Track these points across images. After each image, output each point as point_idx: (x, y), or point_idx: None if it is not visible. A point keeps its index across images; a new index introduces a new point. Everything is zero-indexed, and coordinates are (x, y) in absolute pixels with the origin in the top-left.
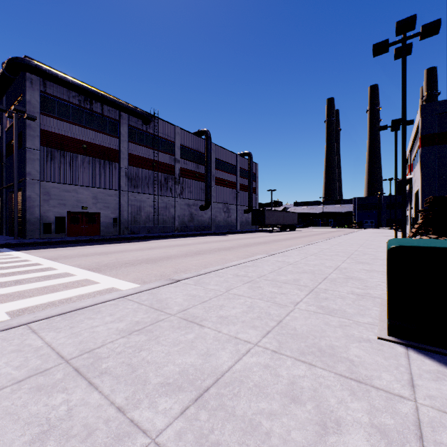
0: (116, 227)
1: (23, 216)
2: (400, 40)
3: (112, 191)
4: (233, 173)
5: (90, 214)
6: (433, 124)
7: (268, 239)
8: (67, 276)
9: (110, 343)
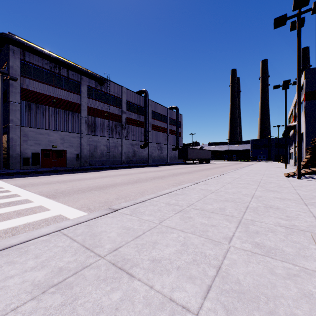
0: (78, 160)
1: (7, 153)
2: (296, 15)
3: (75, 134)
4: (165, 121)
5: (58, 151)
6: (314, 84)
7: (191, 170)
8: (25, 202)
9: (12, 311)
